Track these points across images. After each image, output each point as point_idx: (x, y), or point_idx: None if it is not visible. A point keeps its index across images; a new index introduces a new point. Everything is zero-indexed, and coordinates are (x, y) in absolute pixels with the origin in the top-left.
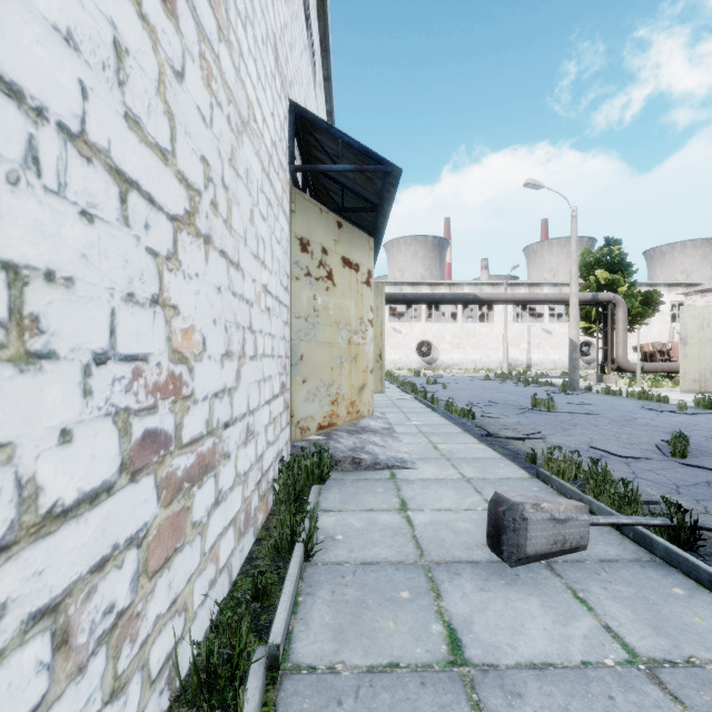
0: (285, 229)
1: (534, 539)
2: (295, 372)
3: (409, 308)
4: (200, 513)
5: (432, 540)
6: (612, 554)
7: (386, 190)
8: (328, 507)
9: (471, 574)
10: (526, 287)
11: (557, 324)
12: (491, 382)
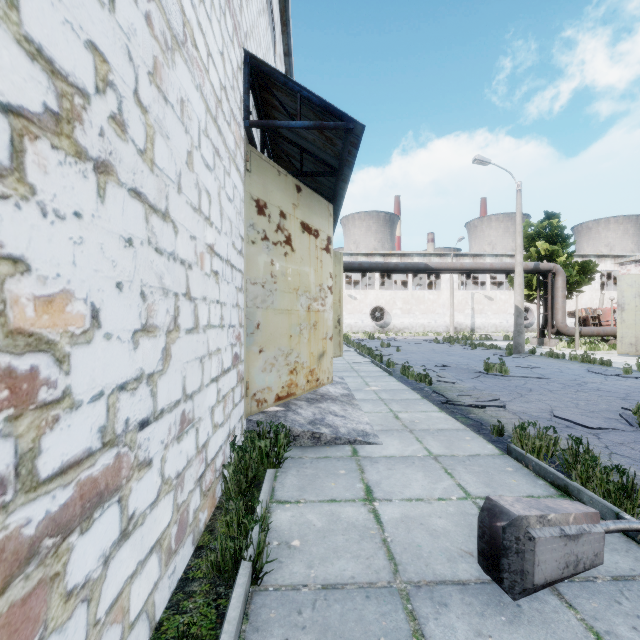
0: (239, 188)
1: (543, 563)
2: (251, 341)
3: (364, 277)
4: (86, 568)
5: (406, 546)
6: (624, 567)
7: (347, 151)
8: (284, 497)
9: (460, 605)
10: (470, 258)
11: (498, 291)
12: (440, 345)
